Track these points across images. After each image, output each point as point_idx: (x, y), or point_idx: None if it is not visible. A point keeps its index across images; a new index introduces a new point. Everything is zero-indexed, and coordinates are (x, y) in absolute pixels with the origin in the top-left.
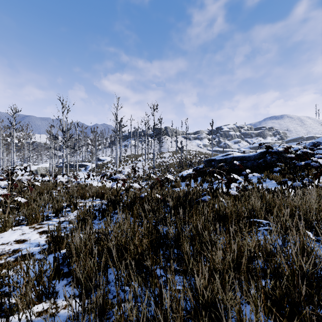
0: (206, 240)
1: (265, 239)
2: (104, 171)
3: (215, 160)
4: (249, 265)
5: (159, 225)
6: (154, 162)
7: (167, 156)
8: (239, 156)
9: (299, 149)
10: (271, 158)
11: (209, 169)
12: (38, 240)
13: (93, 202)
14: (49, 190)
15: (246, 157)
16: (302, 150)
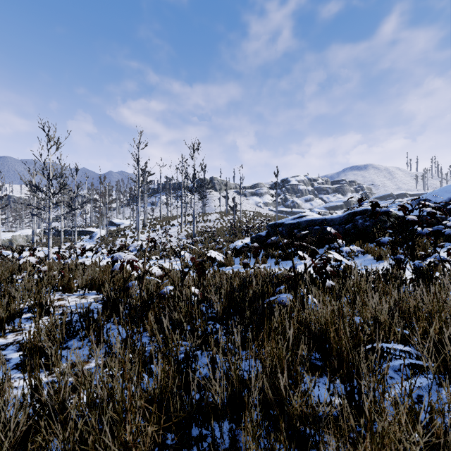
0: (296, 413)
1: (432, 408)
2: (119, 241)
3: (283, 225)
4: None
5: (192, 360)
6: (194, 227)
7: (213, 219)
8: (318, 219)
9: (416, 208)
10: (363, 222)
11: (283, 241)
12: None
13: (84, 297)
14: (8, 277)
15: (328, 221)
16: (424, 210)
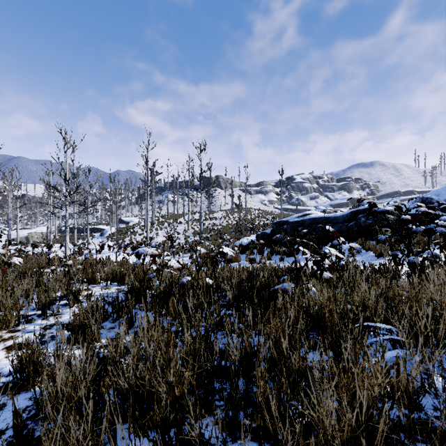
0: (295, 368)
1: (399, 365)
2: (129, 238)
3: (288, 223)
4: (393, 436)
5: (211, 335)
6: (201, 225)
7: (219, 217)
8: (322, 217)
9: (413, 208)
10: (366, 220)
11: (287, 238)
12: (2, 364)
13: (107, 288)
14: (38, 270)
15: (331, 219)
16: (419, 209)
